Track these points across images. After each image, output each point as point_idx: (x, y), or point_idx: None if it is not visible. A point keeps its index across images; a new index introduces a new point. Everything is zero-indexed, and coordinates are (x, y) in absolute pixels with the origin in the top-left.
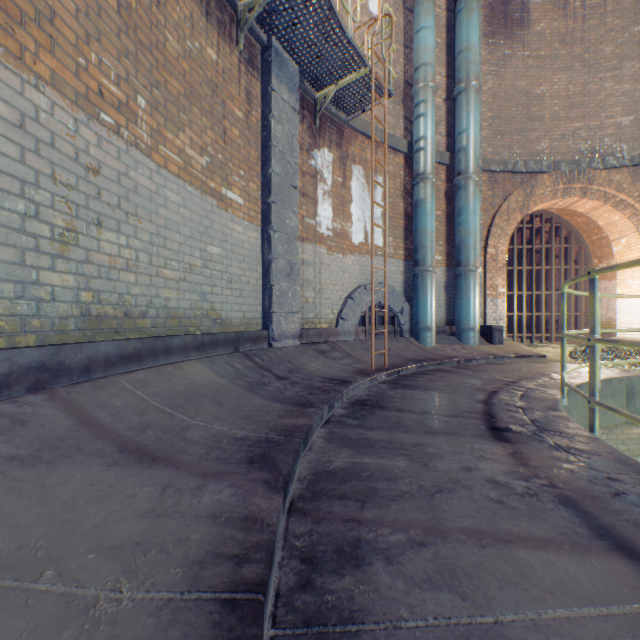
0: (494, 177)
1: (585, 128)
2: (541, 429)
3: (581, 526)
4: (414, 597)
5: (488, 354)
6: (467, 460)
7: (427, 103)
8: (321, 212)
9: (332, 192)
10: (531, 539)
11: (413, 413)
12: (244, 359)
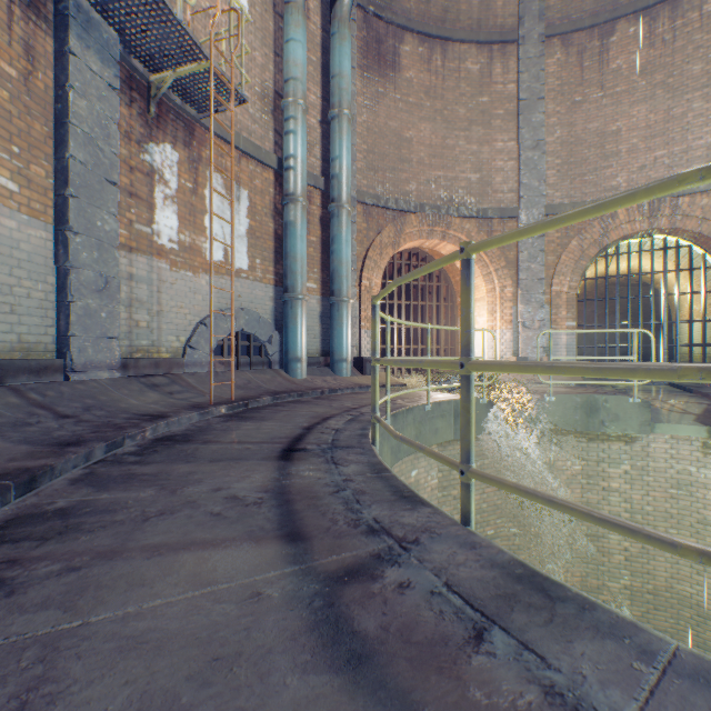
0: (369, 210)
1: (445, 178)
2: (333, 446)
3: (274, 522)
4: (2, 624)
5: (356, 384)
6: (227, 481)
7: (297, 120)
8: (161, 219)
9: (178, 198)
10: (211, 542)
11: (219, 443)
12: (7, 395)
